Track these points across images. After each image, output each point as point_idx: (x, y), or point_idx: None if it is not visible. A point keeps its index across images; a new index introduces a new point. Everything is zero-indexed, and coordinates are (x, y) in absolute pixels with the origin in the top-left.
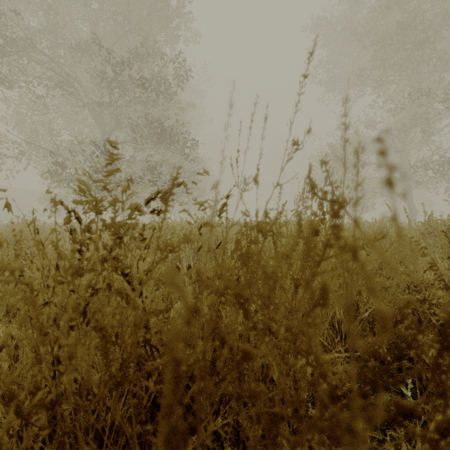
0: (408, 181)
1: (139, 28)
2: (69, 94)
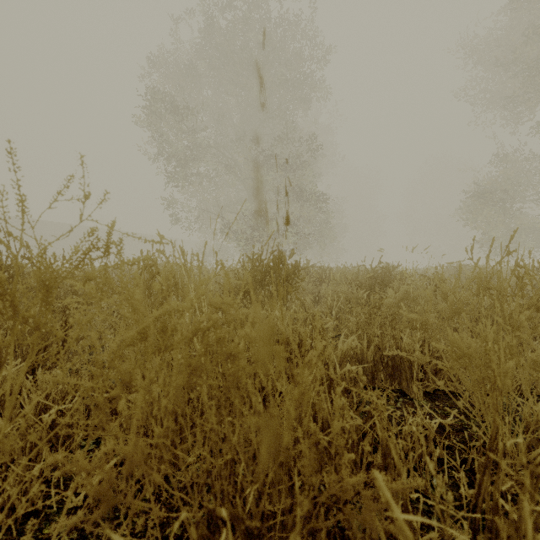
0: None
1: (279, 113)
2: (230, 173)
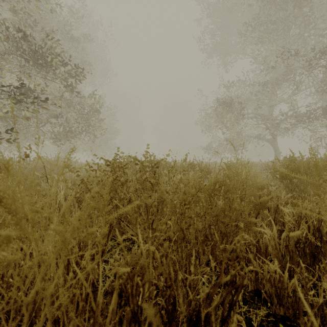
0: (278, 128)
1: None
2: None
